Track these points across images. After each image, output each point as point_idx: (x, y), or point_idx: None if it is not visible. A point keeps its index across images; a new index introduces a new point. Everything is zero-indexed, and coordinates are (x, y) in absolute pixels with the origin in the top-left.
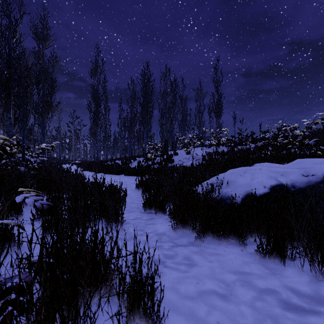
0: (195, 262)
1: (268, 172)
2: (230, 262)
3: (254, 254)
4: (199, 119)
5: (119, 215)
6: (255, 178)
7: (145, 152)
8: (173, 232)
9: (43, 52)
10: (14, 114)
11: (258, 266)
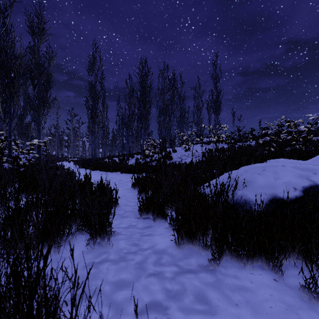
0: (214, 308)
1: (295, 169)
2: (267, 306)
3: (297, 289)
4: (197, 116)
5: (106, 226)
6: (280, 177)
7: (143, 148)
8: (176, 249)
9: (39, 46)
10: (3, 108)
11: (312, 315)
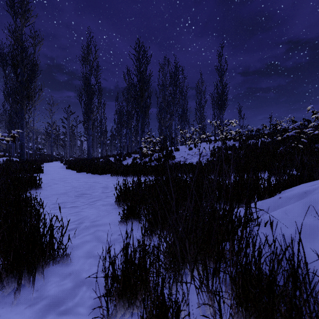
0: None
1: None
2: None
3: None
4: (200, 113)
5: None
6: None
7: (140, 145)
8: None
9: (22, 30)
10: None
11: None
